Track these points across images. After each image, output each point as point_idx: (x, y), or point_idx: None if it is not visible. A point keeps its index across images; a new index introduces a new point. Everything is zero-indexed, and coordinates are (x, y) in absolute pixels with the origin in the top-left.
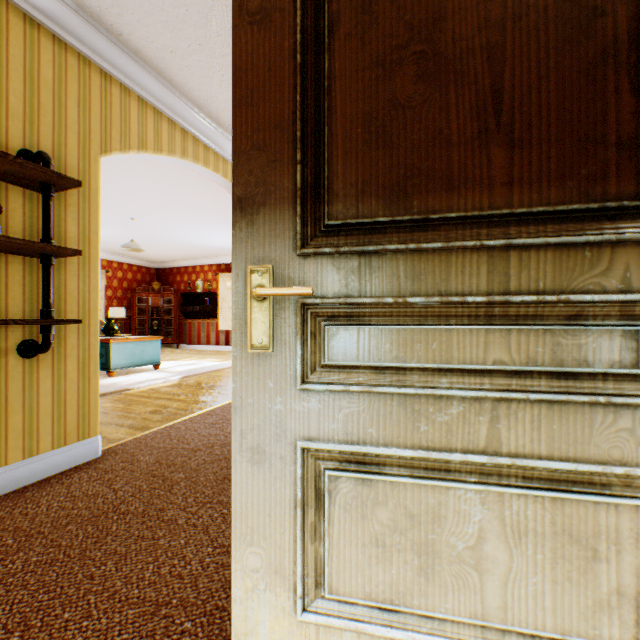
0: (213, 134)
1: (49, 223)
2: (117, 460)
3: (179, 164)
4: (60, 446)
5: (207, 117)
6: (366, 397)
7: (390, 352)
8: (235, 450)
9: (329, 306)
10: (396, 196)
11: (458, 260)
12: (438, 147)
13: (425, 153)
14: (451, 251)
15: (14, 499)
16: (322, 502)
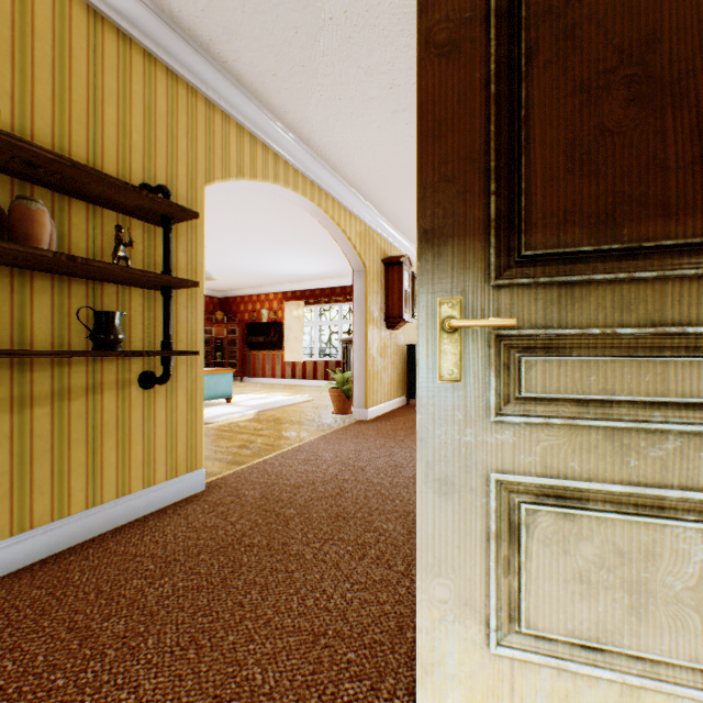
0: (302, 156)
1: (169, 255)
2: (223, 494)
3: (269, 189)
4: (172, 477)
5: (298, 139)
6: (566, 430)
7: (595, 384)
8: (420, 481)
9: (524, 337)
10: (602, 224)
11: (674, 289)
12: (651, 173)
13: (636, 179)
14: (666, 280)
15: (140, 527)
16: (516, 536)
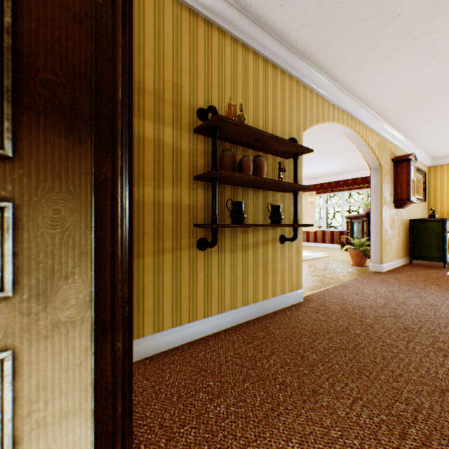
0: (347, 102)
1: (296, 174)
2: (315, 304)
3: (326, 127)
4: (290, 291)
5: (346, 92)
6: None
7: None
8: None
9: None
10: None
11: None
12: None
13: None
14: None
15: (284, 314)
16: None
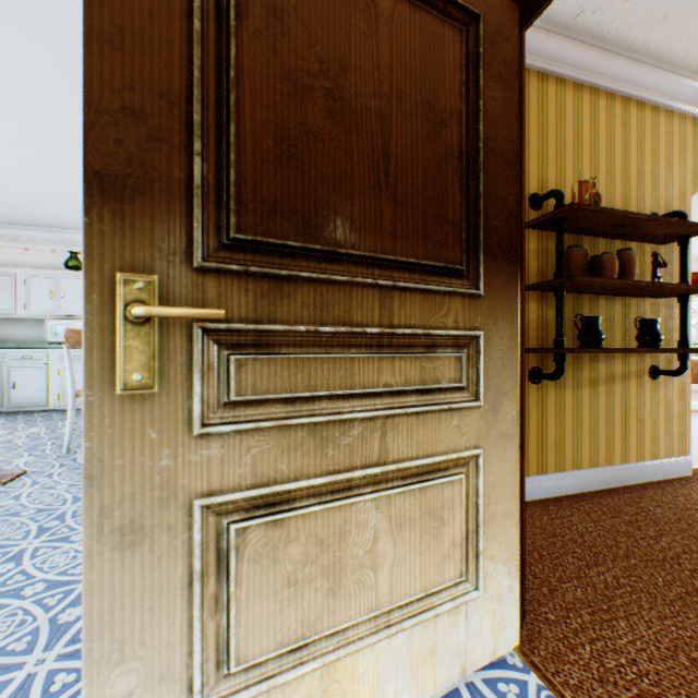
0: None
1: (684, 268)
2: None
3: None
4: (667, 456)
5: None
6: None
7: None
8: None
9: None
10: None
11: None
12: None
13: None
14: None
15: (660, 489)
16: None
